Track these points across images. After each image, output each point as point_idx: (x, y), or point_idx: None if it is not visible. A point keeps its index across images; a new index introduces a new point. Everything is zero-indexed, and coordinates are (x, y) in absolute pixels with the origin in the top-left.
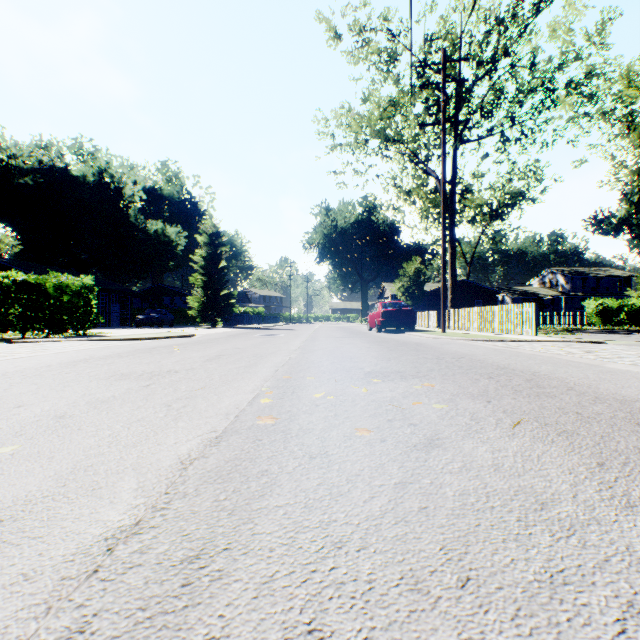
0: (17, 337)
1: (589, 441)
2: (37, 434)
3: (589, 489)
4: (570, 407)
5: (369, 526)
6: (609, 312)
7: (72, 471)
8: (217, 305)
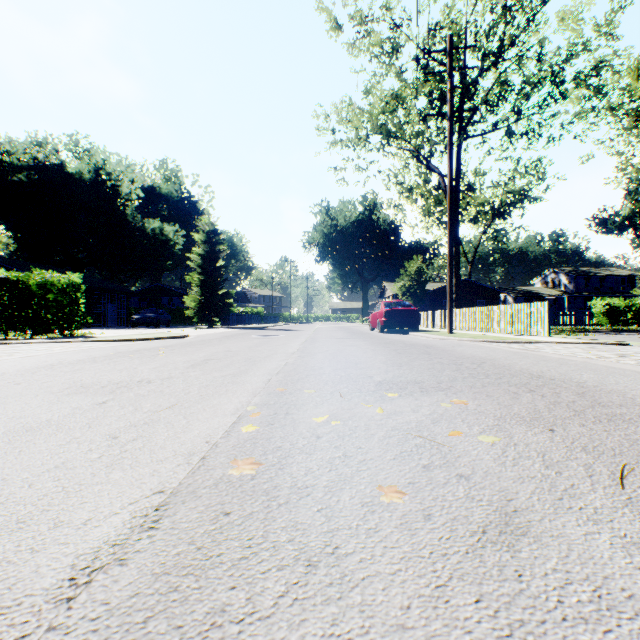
0: None
1: None
2: None
3: None
4: None
5: None
6: (616, 312)
7: None
8: (214, 305)
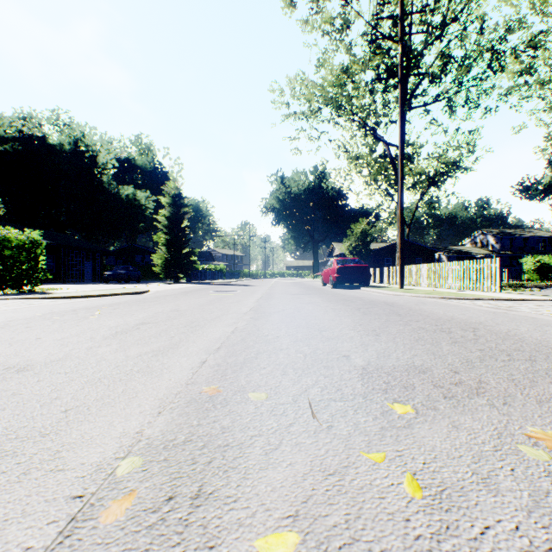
0: None
1: None
2: None
3: None
4: None
5: None
6: (546, 268)
7: None
8: (179, 262)
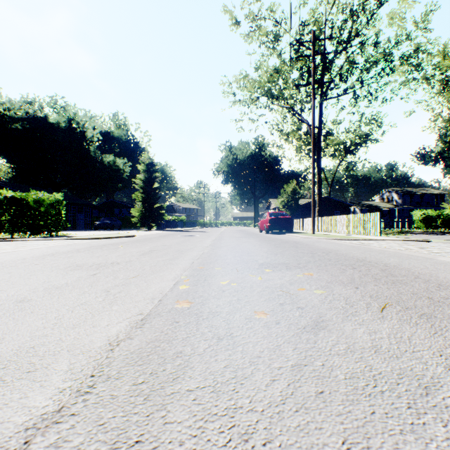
0: (8, 237)
1: (446, 323)
2: None
3: None
4: (421, 292)
5: (272, 414)
6: (430, 219)
7: (15, 353)
8: (152, 214)
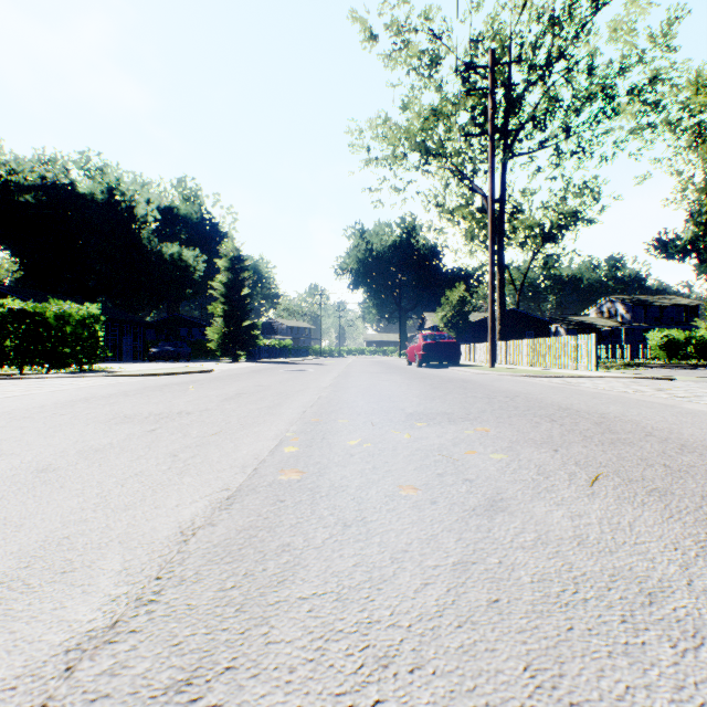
0: (14, 373)
1: (688, 503)
2: (9, 493)
3: (706, 572)
4: (654, 457)
5: (424, 630)
6: (675, 345)
7: (41, 545)
8: (239, 337)
